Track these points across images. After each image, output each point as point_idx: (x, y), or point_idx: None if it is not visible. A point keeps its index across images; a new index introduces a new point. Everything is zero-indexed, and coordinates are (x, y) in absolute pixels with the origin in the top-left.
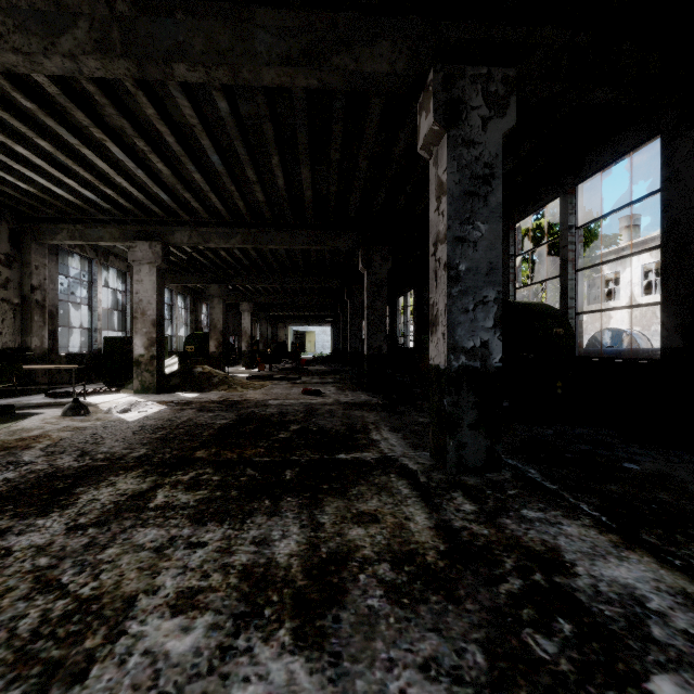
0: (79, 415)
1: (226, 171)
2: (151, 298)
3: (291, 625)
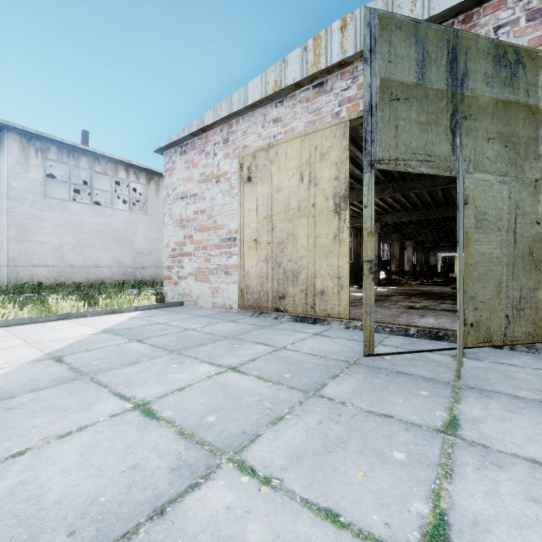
0: (362, 289)
1: (415, 196)
2: (375, 246)
3: (450, 304)
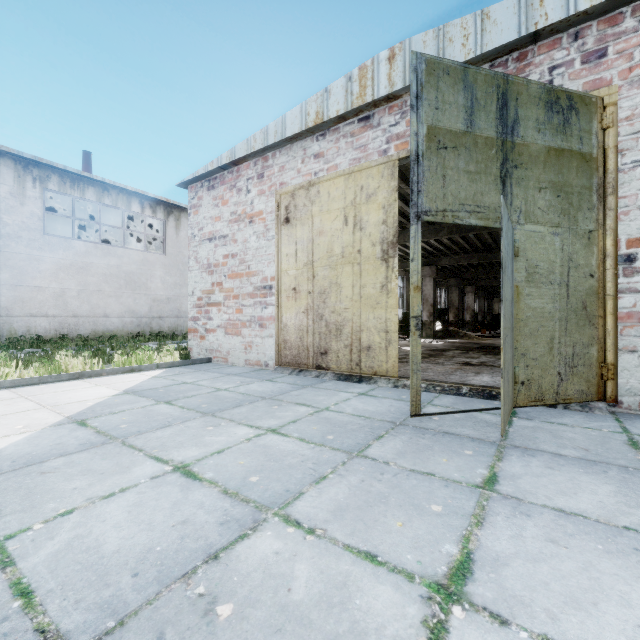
0: None
1: (474, 238)
2: (430, 293)
3: None
